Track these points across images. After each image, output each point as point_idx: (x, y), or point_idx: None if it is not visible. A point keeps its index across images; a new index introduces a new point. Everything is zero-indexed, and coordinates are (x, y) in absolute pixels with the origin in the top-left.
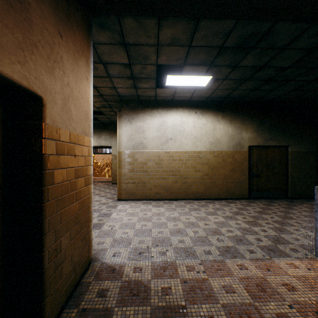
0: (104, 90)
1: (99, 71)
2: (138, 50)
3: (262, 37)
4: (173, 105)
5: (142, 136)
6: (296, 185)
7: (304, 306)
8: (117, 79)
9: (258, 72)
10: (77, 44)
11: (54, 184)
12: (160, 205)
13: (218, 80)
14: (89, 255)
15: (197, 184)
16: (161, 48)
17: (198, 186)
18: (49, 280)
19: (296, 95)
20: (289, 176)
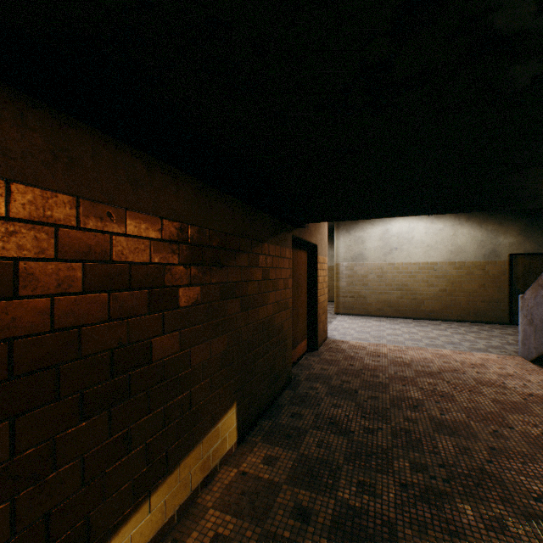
0: None
1: None
2: None
3: None
4: None
5: (361, 247)
6: None
7: (467, 362)
8: None
9: None
10: None
11: (319, 283)
12: (382, 321)
13: None
14: (327, 332)
15: (430, 301)
16: None
17: (432, 303)
18: (318, 325)
19: None
20: None
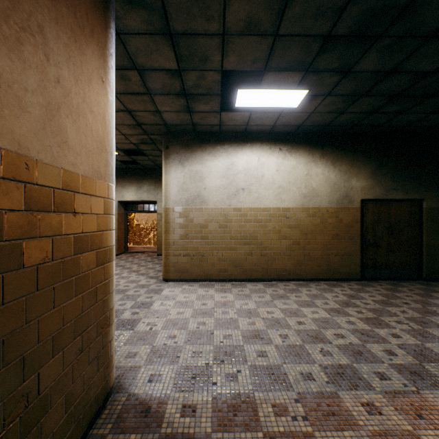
0: (142, 115)
1: (132, 84)
2: (192, 44)
3: (399, 14)
4: (246, 138)
5: (200, 185)
6: (435, 259)
7: None
8: (160, 97)
9: (383, 81)
10: (79, 15)
11: (21, 267)
12: (227, 290)
13: (317, 97)
14: (107, 383)
15: (282, 257)
16: (228, 41)
17: (285, 260)
18: None
19: (437, 120)
20: (423, 246)
